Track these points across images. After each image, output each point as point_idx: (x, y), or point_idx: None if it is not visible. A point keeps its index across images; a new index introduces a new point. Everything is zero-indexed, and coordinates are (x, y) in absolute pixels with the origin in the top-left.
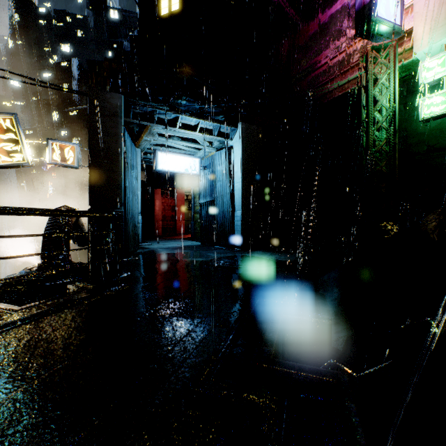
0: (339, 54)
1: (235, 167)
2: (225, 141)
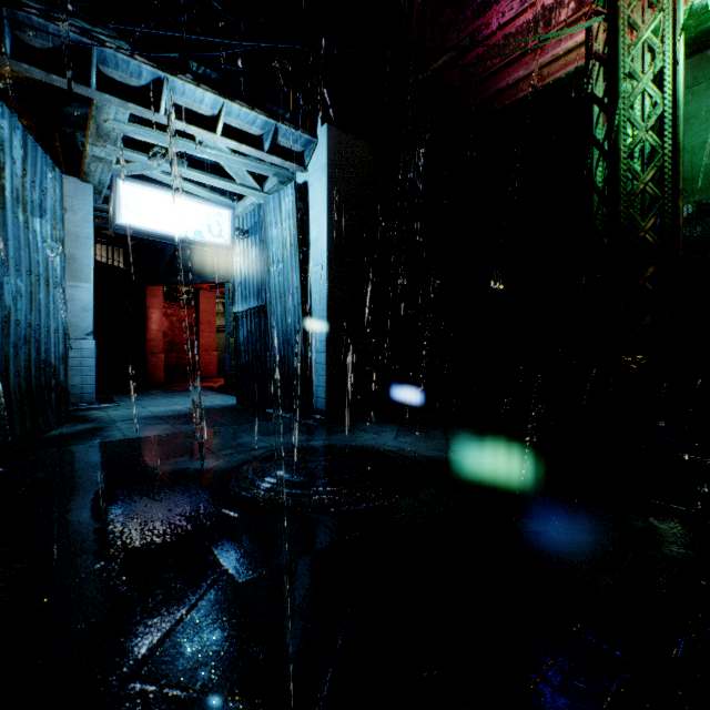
0: (530, 6)
1: (312, 230)
2: (291, 177)
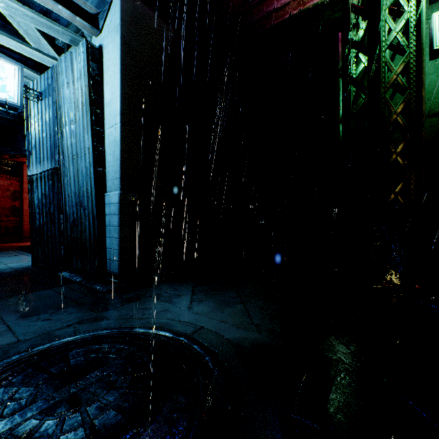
0: None
1: (106, 92)
2: None
